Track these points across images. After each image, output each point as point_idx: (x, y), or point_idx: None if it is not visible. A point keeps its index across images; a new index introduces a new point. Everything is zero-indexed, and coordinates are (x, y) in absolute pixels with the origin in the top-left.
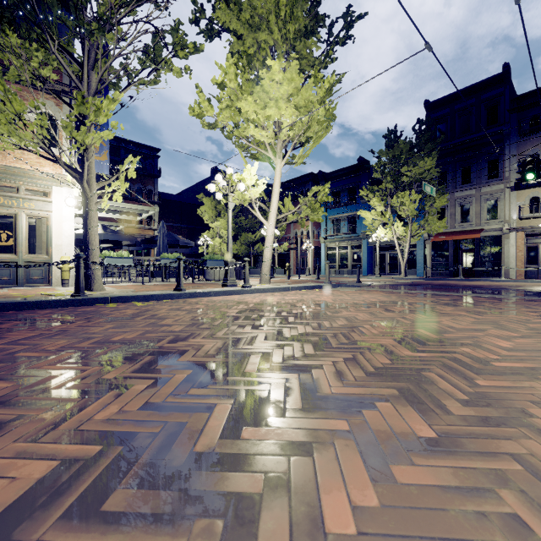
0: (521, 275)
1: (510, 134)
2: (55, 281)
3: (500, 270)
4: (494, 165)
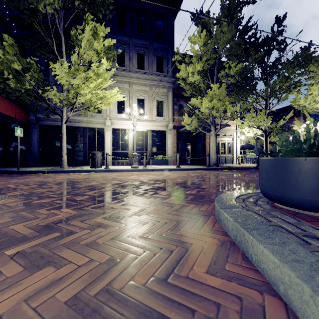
0: None
1: None
2: (234, 162)
3: None
4: None
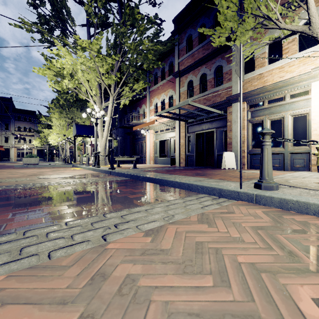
0: (16, 160)
1: (13, 118)
2: None
3: (10, 159)
4: (7, 125)
